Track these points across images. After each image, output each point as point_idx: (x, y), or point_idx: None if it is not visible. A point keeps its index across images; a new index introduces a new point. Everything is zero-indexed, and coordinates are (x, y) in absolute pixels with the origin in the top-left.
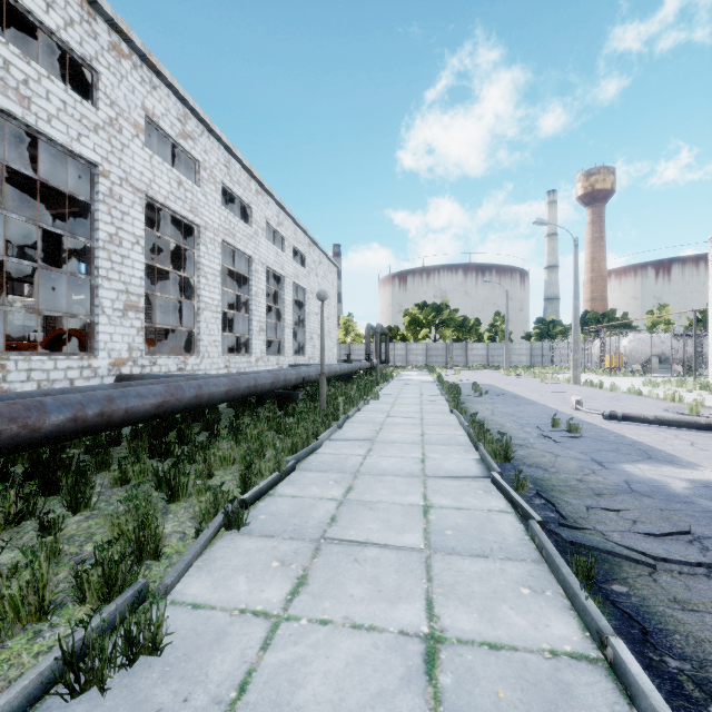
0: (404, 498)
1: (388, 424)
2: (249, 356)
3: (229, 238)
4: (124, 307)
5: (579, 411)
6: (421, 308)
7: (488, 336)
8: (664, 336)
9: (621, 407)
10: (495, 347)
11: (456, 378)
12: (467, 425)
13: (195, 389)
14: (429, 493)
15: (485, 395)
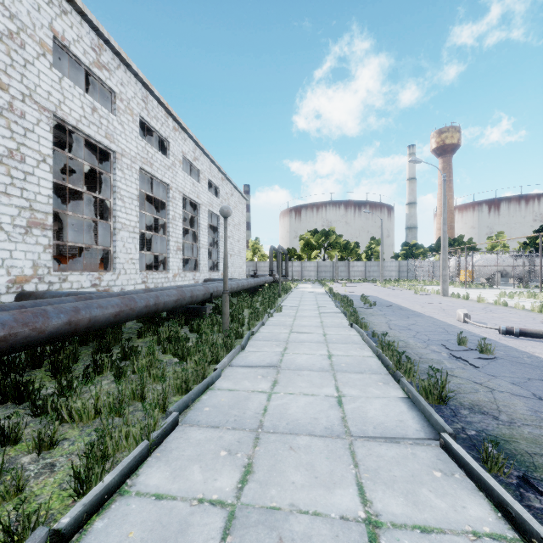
0: (331, 498)
1: (293, 342)
2: (167, 272)
3: (147, 166)
4: (27, 224)
5: (467, 323)
6: (313, 234)
7: (366, 256)
8: (505, 256)
9: (501, 319)
10: (371, 265)
11: (344, 290)
12: (376, 346)
13: (67, 314)
14: (366, 480)
15: (374, 306)
